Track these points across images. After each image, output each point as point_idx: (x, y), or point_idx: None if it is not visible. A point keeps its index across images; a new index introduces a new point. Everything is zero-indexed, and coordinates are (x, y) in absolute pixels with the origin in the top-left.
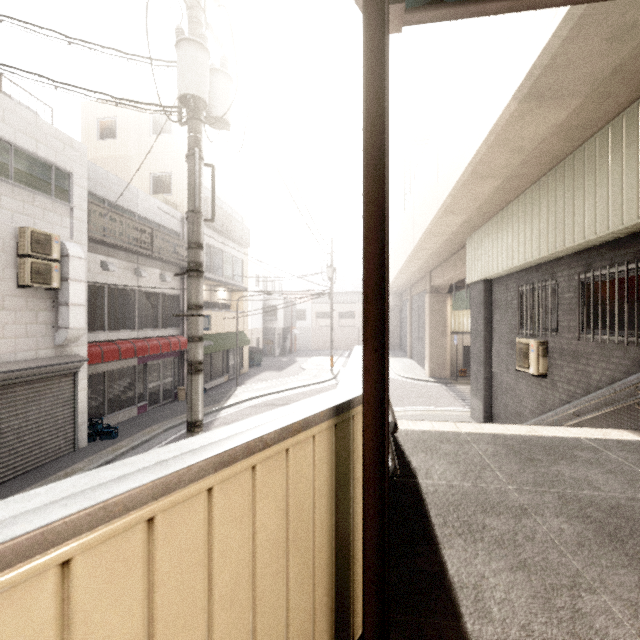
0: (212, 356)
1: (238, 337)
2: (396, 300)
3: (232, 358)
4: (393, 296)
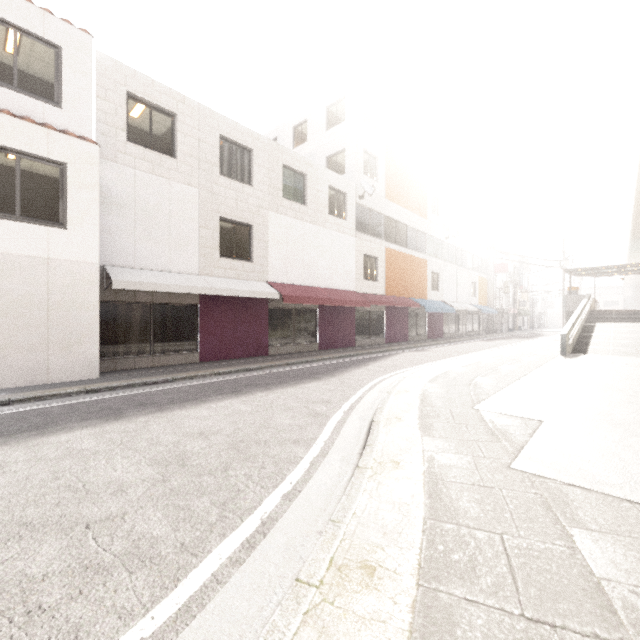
0: (520, 318)
1: (527, 312)
2: (635, 292)
3: (524, 321)
4: (632, 289)
